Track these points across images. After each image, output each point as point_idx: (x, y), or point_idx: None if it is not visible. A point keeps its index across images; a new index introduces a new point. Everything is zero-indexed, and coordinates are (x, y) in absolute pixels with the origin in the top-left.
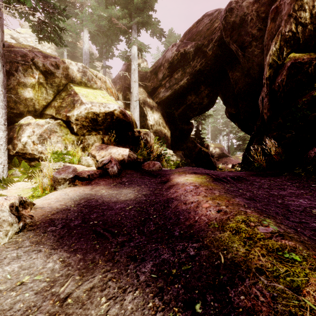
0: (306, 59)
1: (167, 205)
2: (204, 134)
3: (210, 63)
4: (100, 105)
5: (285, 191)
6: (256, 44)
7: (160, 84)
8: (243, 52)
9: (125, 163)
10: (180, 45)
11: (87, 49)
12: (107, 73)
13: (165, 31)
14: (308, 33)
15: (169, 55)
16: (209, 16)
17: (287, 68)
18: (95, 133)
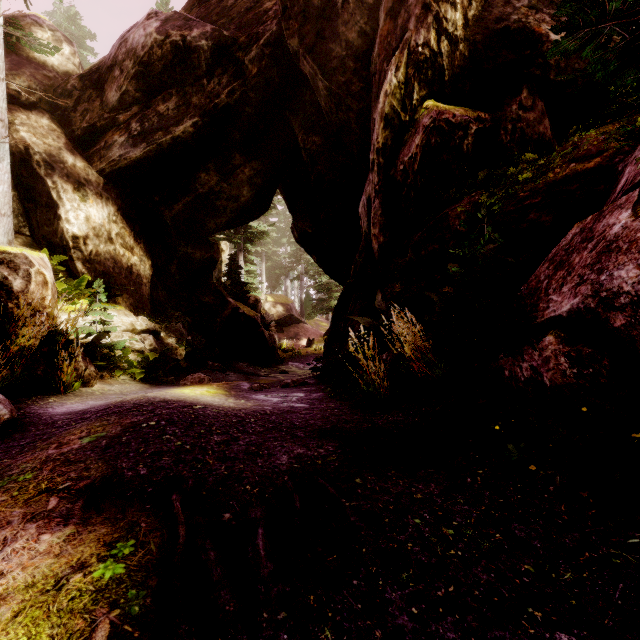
0: (460, 116)
1: None
2: (252, 273)
3: (254, 99)
4: None
5: None
6: (356, 66)
7: (112, 120)
8: (327, 82)
9: None
10: (171, 19)
11: None
12: None
13: None
14: (459, 61)
15: (138, 37)
16: None
17: (422, 130)
18: None
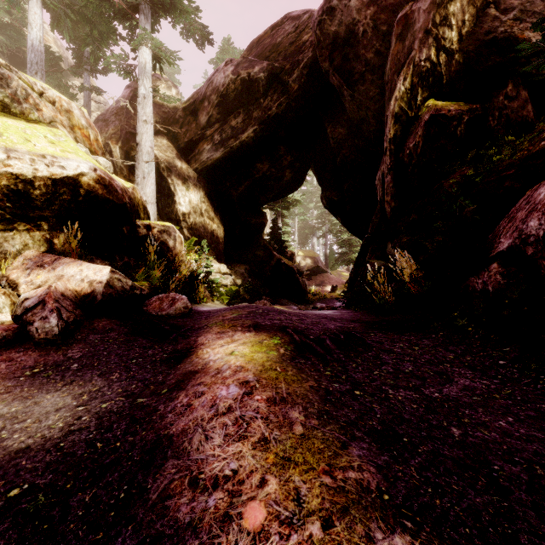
0: (454, 110)
1: (141, 477)
2: (287, 233)
3: (295, 107)
4: (36, 159)
5: (453, 383)
6: (373, 78)
7: (202, 135)
8: (351, 91)
9: (96, 303)
10: (240, 63)
11: (37, 40)
12: (100, 105)
13: (211, 32)
14: (455, 67)
15: (220, 79)
16: (293, 19)
17: (424, 124)
18: (27, 227)
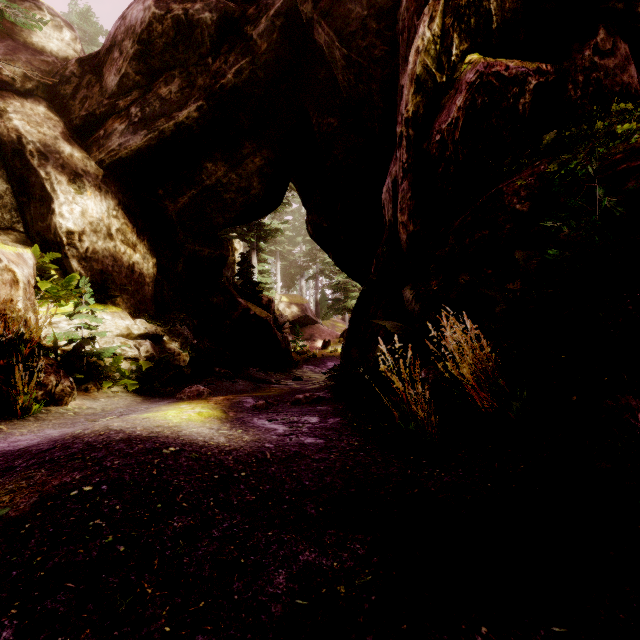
0: (515, 67)
1: None
2: (265, 273)
3: (264, 79)
4: None
5: None
6: (379, 27)
7: (111, 107)
8: (345, 49)
9: None
10: None
11: None
12: None
13: None
14: (511, 3)
15: (137, 13)
16: None
17: (466, 89)
18: None
